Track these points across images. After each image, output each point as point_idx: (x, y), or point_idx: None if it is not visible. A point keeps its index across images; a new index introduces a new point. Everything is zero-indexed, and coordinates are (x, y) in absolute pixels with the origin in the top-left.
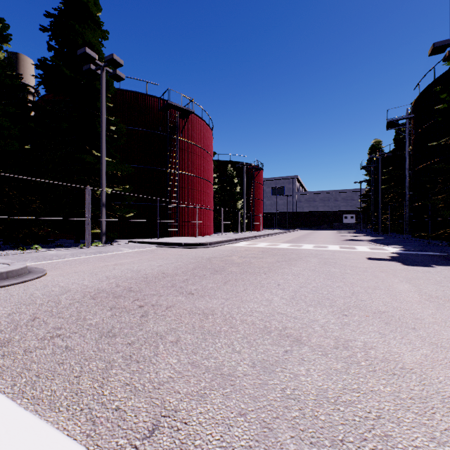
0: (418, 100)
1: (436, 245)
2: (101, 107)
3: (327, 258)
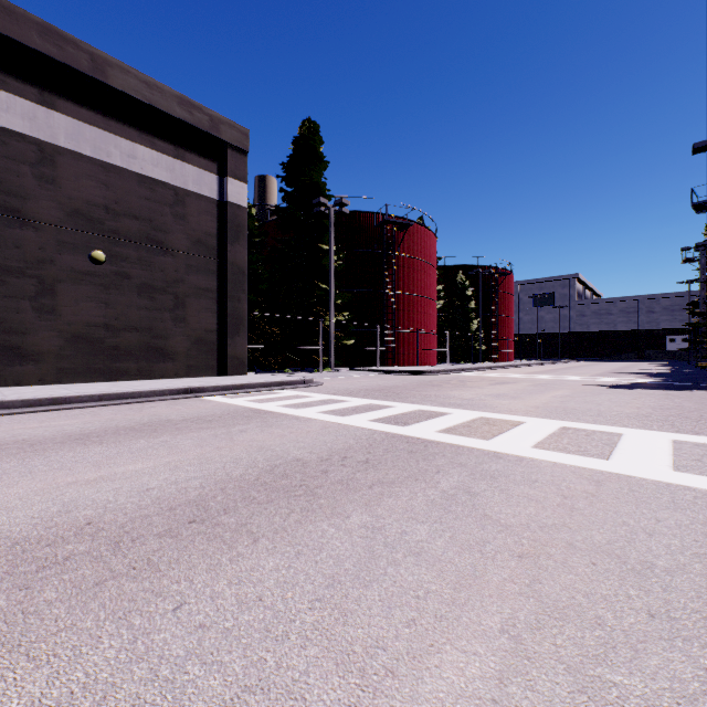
0: None
1: None
2: (330, 245)
3: (542, 383)
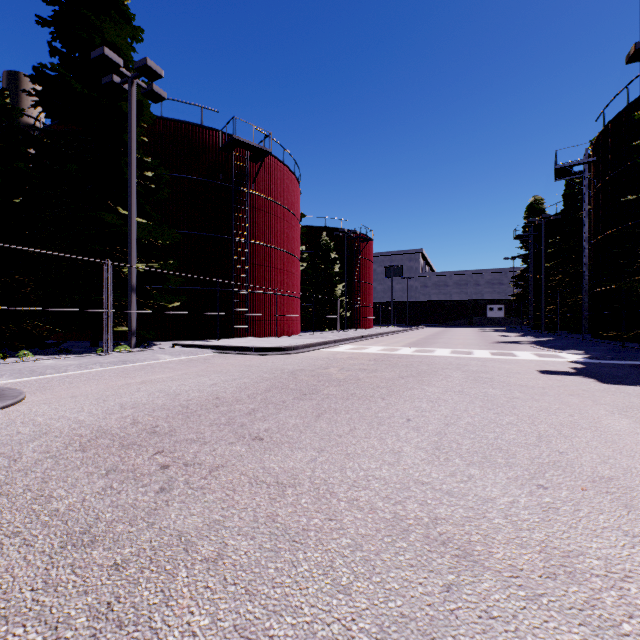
0: (601, 136)
1: (636, 350)
2: (129, 141)
3: (476, 371)
